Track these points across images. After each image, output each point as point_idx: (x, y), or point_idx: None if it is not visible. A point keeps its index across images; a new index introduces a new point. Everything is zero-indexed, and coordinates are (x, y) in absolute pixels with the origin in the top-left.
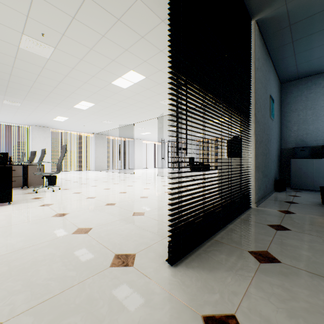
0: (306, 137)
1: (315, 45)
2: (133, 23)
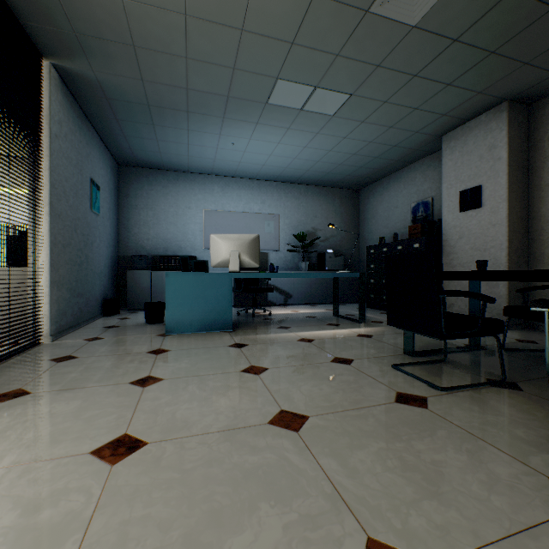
0: (148, 243)
1: (145, 136)
2: None
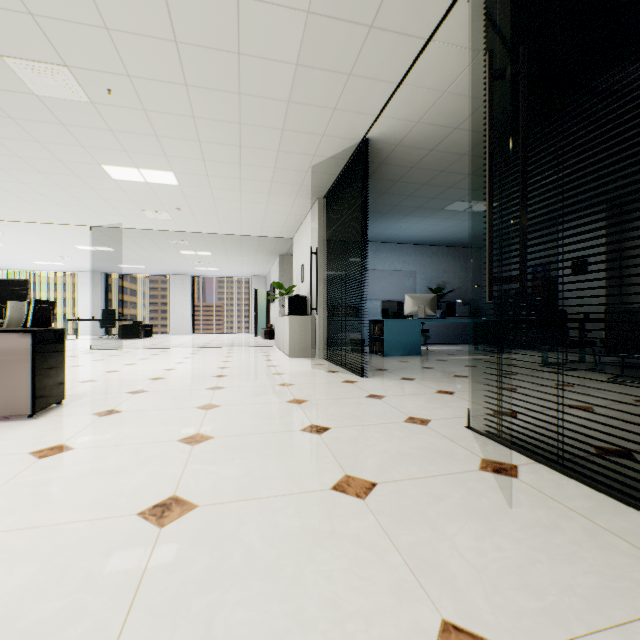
0: None
1: None
2: (249, 155)
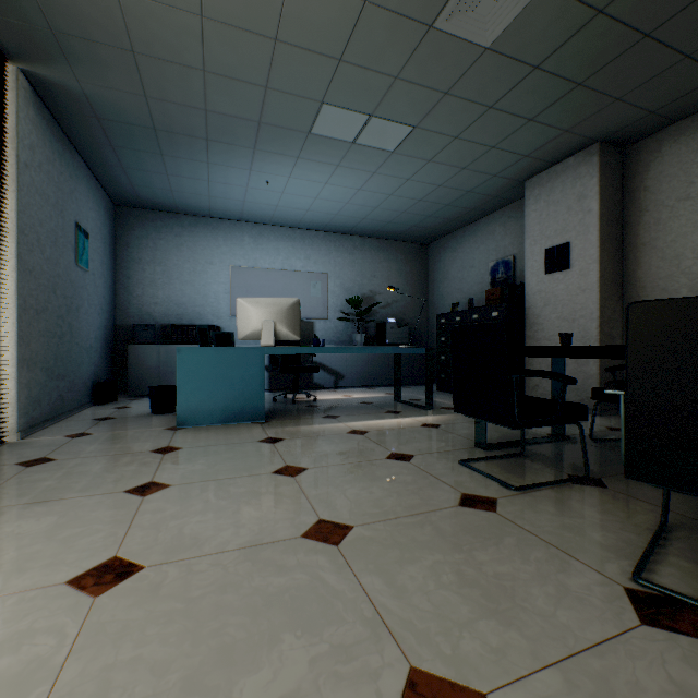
0: (156, 309)
1: (151, 169)
2: None
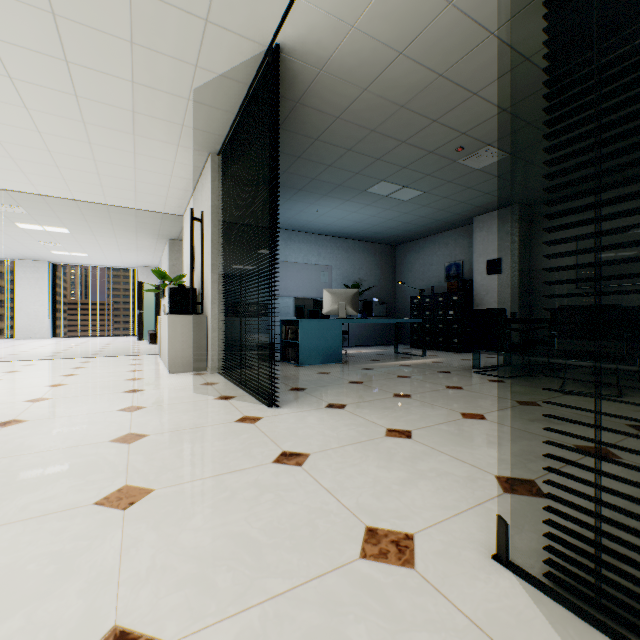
0: None
1: None
2: (79, 40)
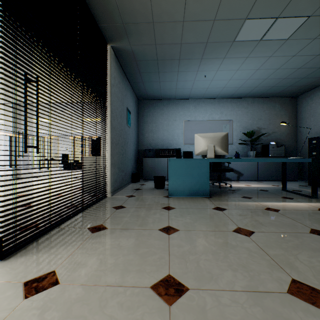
0: (153, 142)
1: (153, 80)
2: None
